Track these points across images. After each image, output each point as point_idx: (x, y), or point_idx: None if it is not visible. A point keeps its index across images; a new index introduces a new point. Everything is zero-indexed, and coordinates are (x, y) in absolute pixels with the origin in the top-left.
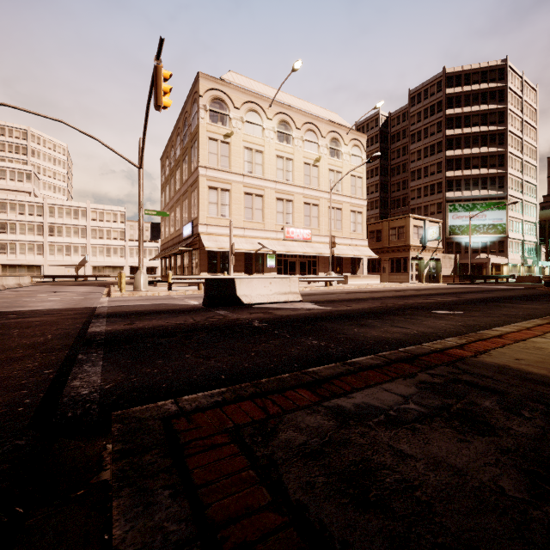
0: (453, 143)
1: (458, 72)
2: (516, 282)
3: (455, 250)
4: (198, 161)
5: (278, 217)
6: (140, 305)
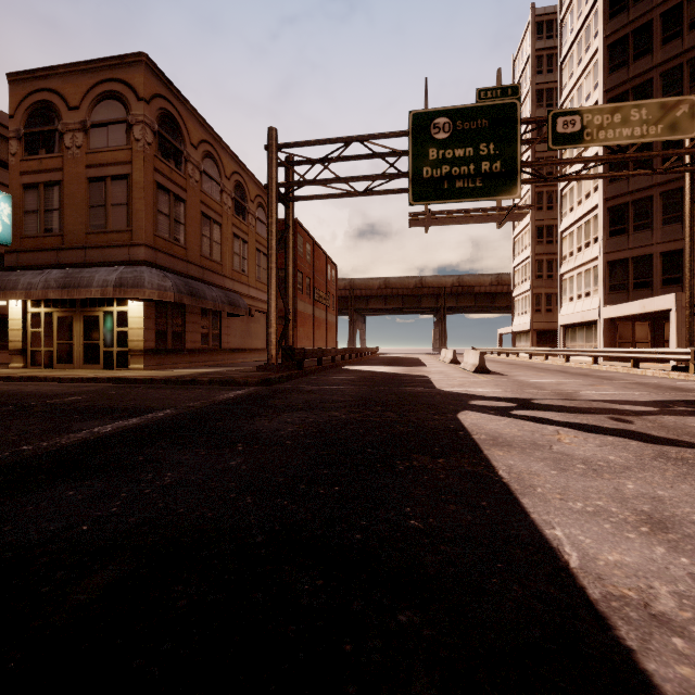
0: None
1: None
2: None
3: None
4: None
5: None
6: None
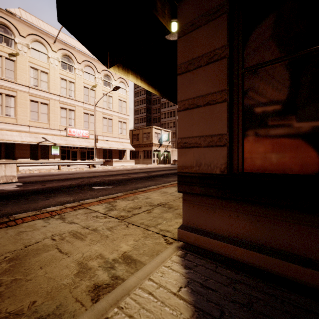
0: None
1: None
2: None
3: None
4: None
5: (61, 120)
6: None
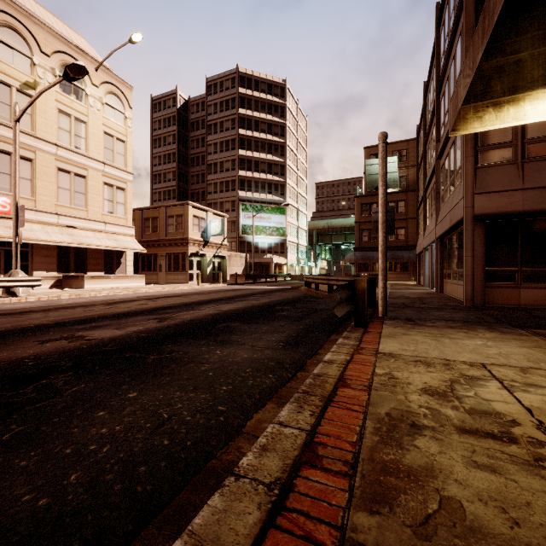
0: (245, 144)
1: (249, 75)
2: (291, 280)
3: (246, 249)
4: None
5: None
6: None
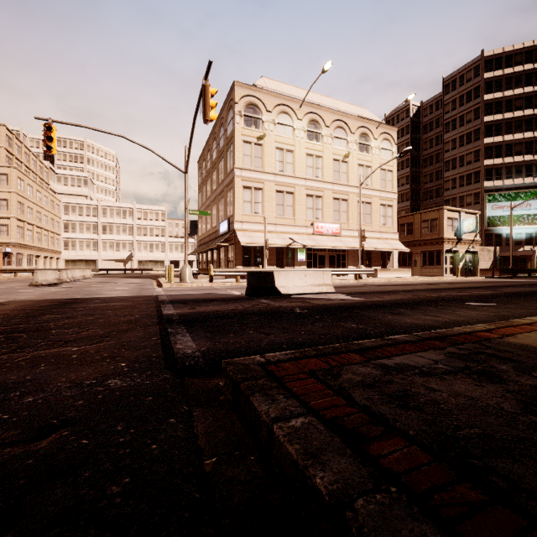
0: (492, 130)
1: (498, 54)
2: None
3: (494, 242)
4: (233, 163)
5: (307, 213)
6: (192, 294)
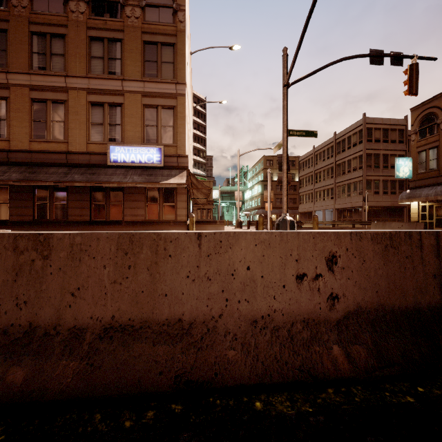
0: None
1: None
2: None
3: None
4: (180, 74)
5: None
6: None
